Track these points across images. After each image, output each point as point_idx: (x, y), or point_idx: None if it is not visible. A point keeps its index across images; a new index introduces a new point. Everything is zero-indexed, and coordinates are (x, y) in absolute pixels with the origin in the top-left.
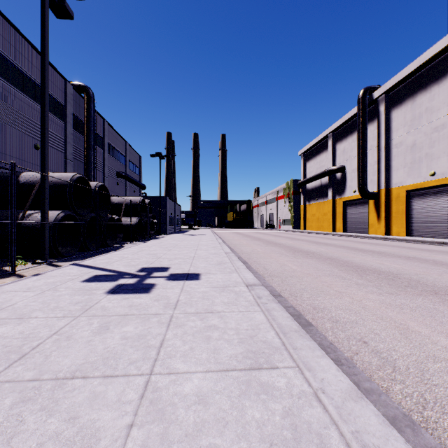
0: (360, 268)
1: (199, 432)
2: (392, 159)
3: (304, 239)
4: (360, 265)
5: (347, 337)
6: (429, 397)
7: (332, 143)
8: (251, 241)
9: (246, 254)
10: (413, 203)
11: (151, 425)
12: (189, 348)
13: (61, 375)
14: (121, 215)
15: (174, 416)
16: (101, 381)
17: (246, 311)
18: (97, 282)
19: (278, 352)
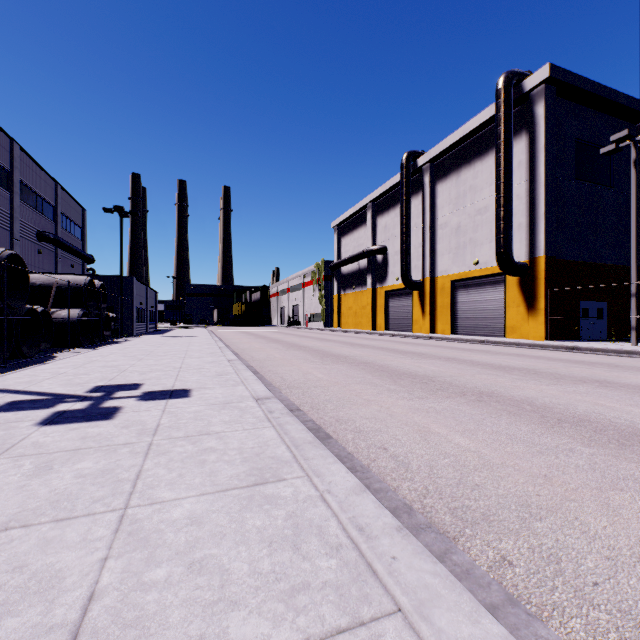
0: (396, 372)
1: (193, 548)
2: (437, 242)
3: (337, 340)
4: (397, 369)
5: (368, 445)
6: (432, 488)
7: (373, 215)
8: (267, 344)
9: (258, 361)
10: (458, 295)
11: (132, 553)
12: (177, 476)
13: None
14: (49, 305)
15: (161, 541)
16: (54, 525)
17: (253, 428)
18: (17, 411)
19: (288, 465)
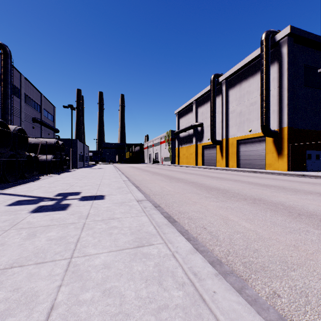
0: (209, 187)
1: (105, 282)
2: (229, 120)
3: (177, 170)
4: (209, 186)
5: (196, 226)
6: (231, 250)
7: (196, 107)
8: (142, 172)
9: (138, 181)
10: (240, 147)
11: (74, 283)
12: (97, 241)
13: (1, 267)
14: (37, 153)
15: (89, 277)
16: (35, 266)
17: (136, 216)
18: (21, 205)
19: (155, 236)
